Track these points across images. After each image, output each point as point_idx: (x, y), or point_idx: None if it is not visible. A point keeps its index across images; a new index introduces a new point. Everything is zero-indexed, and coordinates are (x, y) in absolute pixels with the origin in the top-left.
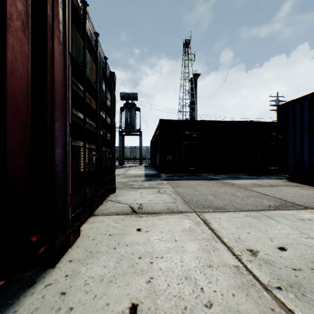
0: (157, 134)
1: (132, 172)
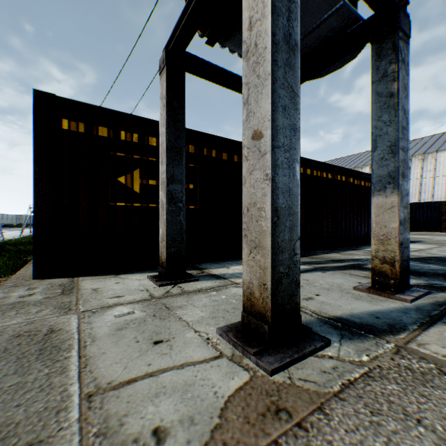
0: (363, 187)
1: (422, 246)
